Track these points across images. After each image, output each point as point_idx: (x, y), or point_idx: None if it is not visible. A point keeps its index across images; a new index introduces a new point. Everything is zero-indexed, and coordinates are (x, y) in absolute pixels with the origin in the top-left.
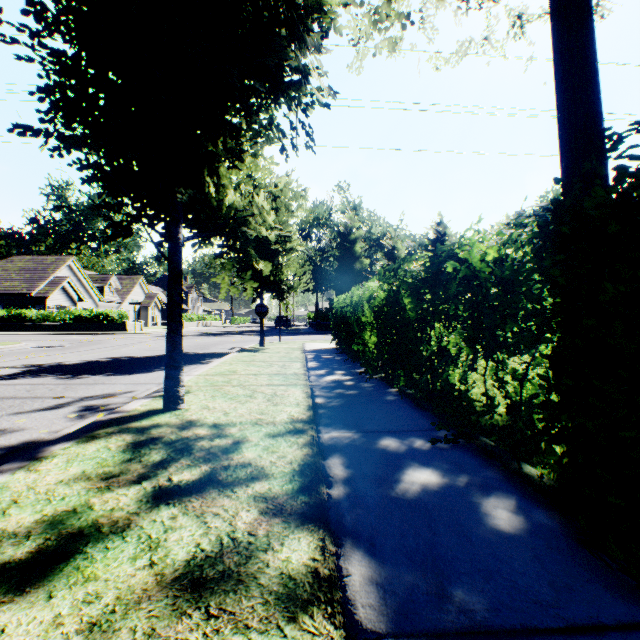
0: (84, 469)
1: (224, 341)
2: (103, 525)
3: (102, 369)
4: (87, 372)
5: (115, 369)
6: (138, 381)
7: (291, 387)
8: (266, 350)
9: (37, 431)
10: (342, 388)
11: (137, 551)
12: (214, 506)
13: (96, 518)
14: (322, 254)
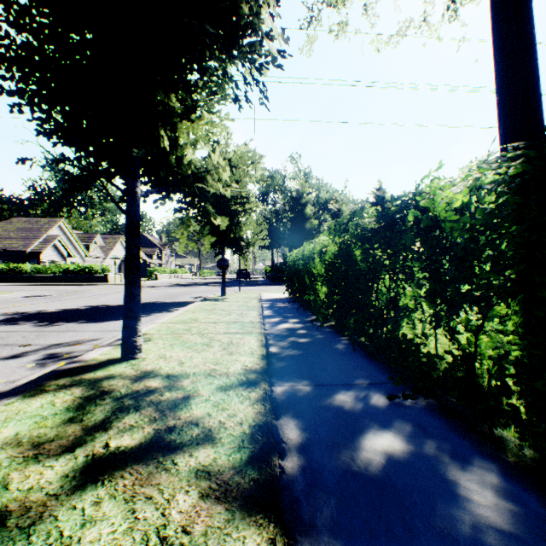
0: (18, 431)
1: (191, 291)
2: (10, 515)
3: (77, 317)
4: (63, 320)
5: (89, 317)
6: (107, 328)
7: (247, 335)
8: (227, 299)
9: None
10: (295, 336)
11: None
12: (148, 485)
13: (6, 503)
14: (277, 216)
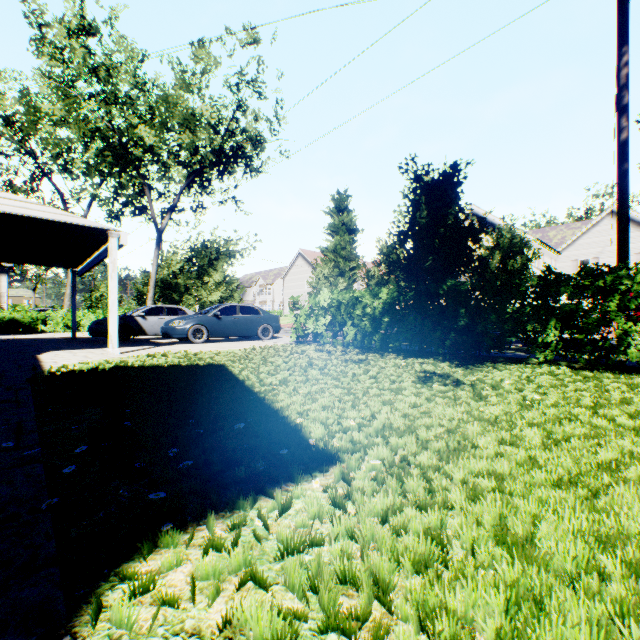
0: None
1: None
2: None
3: None
4: None
5: None
6: None
7: None
8: None
9: None
10: None
11: None
12: None
13: None
14: None
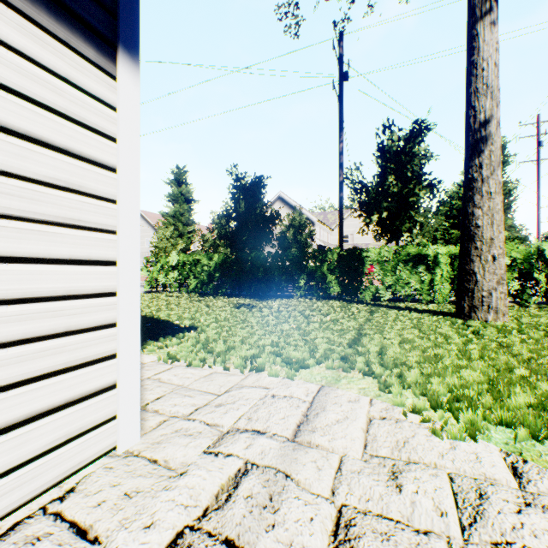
0: None
1: None
2: None
3: None
4: None
5: None
6: None
7: None
8: None
9: None
10: None
11: None
12: None
13: None
14: None
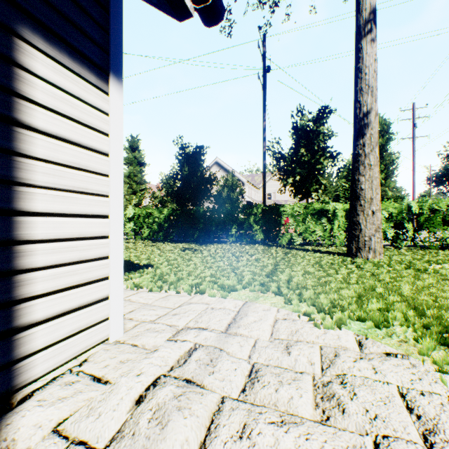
0: None
1: None
2: None
3: None
4: None
5: None
6: None
7: None
8: None
9: None
10: None
11: None
12: None
13: None
14: None
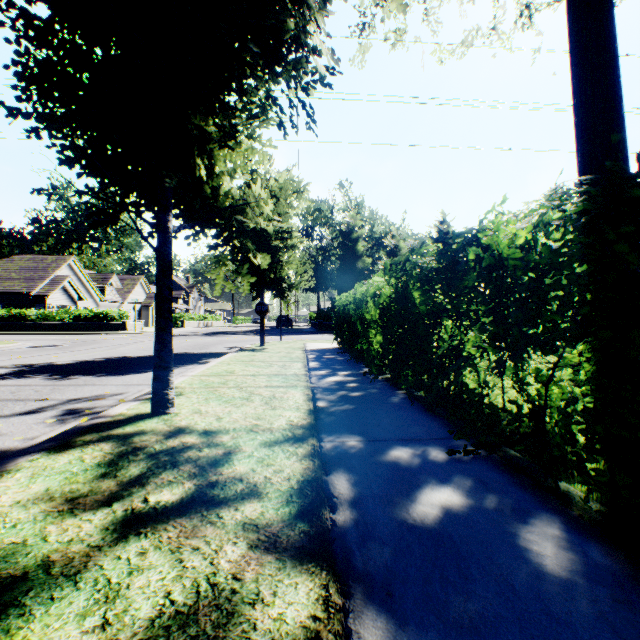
0: (48, 486)
1: (224, 341)
2: (54, 564)
3: (95, 369)
4: (79, 372)
5: (108, 369)
6: (130, 382)
7: (291, 389)
8: (266, 350)
9: (11, 438)
10: (345, 390)
11: (89, 604)
12: (194, 537)
13: (47, 554)
14: (324, 253)
